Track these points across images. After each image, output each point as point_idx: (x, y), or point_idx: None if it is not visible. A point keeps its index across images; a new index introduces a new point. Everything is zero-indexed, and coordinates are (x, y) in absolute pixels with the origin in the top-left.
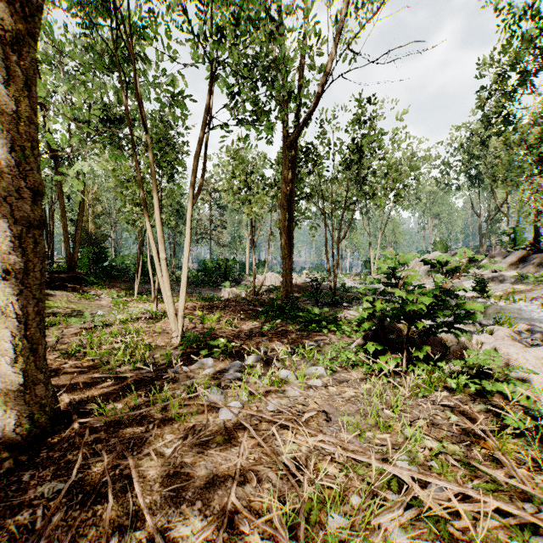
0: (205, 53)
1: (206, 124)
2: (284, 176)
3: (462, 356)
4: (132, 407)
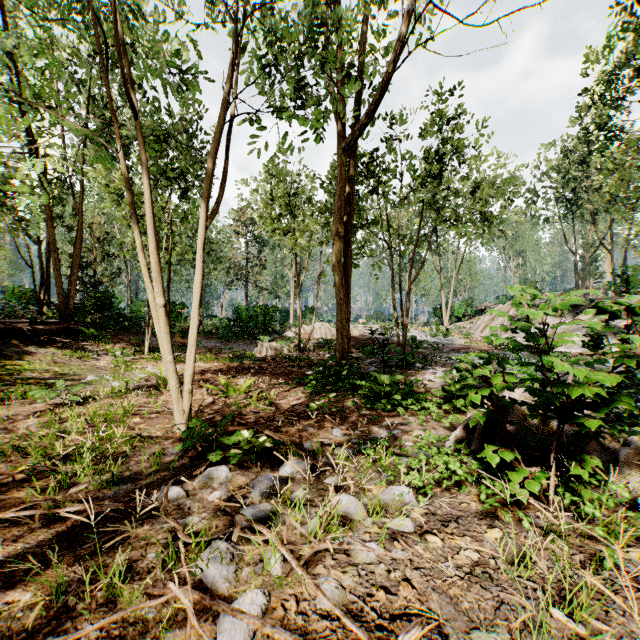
0: (226, 6)
1: (225, 104)
2: (340, 192)
3: None
4: (49, 601)
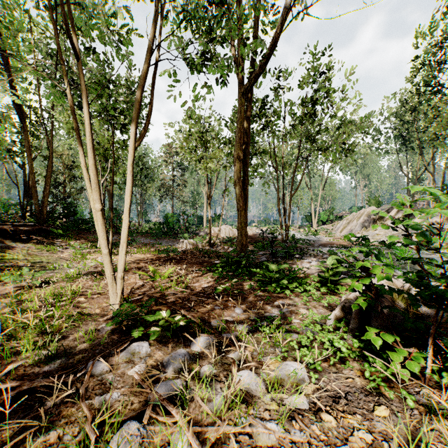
0: None
1: (149, 50)
2: (239, 125)
3: None
4: None
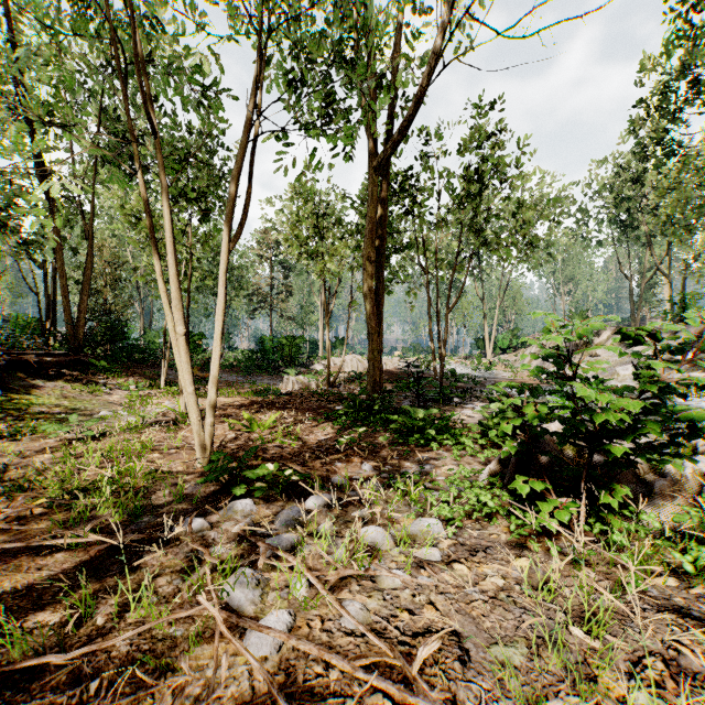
0: (250, 18)
1: (249, 122)
2: (371, 214)
3: (677, 500)
4: (79, 621)
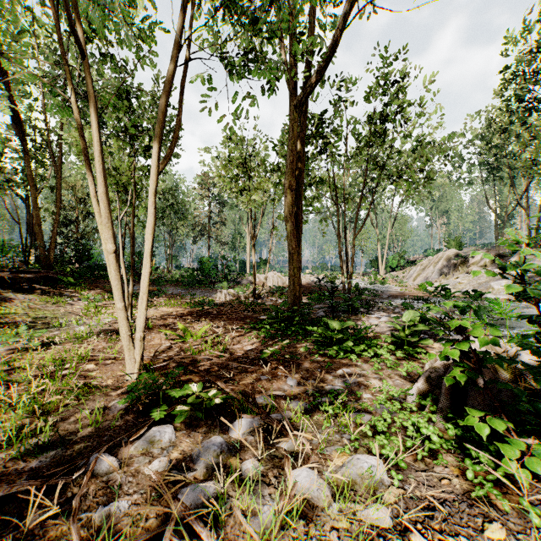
0: None
1: (176, 46)
2: (292, 146)
3: None
4: None
